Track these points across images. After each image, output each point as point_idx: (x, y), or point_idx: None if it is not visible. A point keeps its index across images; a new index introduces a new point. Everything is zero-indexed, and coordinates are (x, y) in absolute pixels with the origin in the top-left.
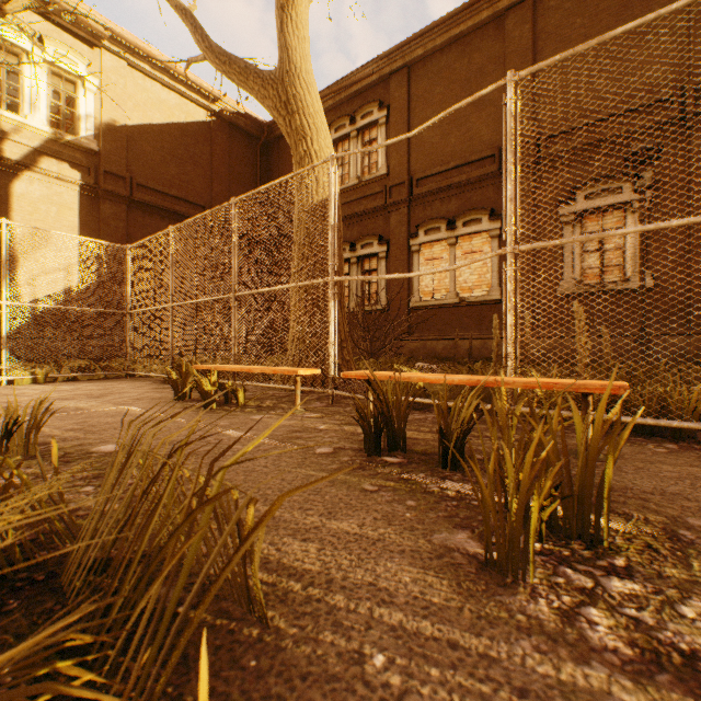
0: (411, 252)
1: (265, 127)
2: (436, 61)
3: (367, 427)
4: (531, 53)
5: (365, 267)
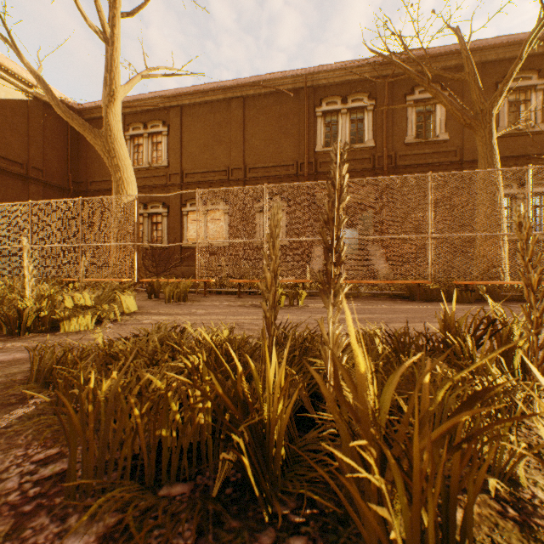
0: (183, 215)
1: (76, 111)
2: (197, 110)
3: (149, 292)
4: (243, 125)
5: (154, 220)
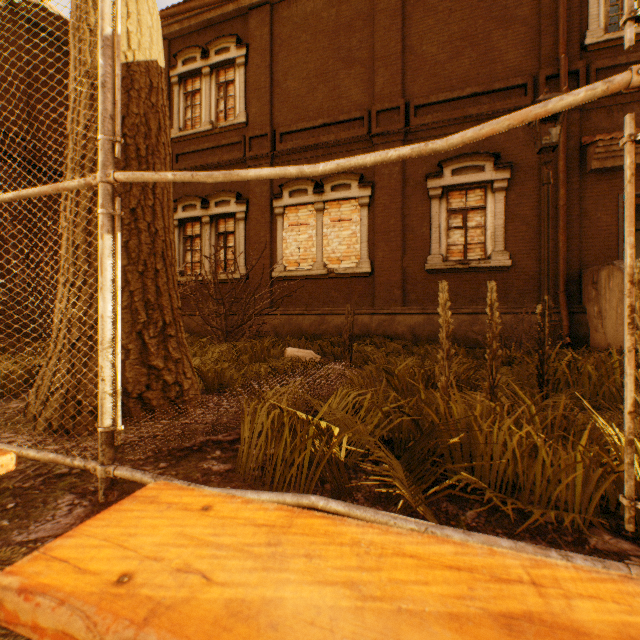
0: (274, 215)
1: None
2: (302, 5)
3: None
4: (401, 16)
5: (220, 229)
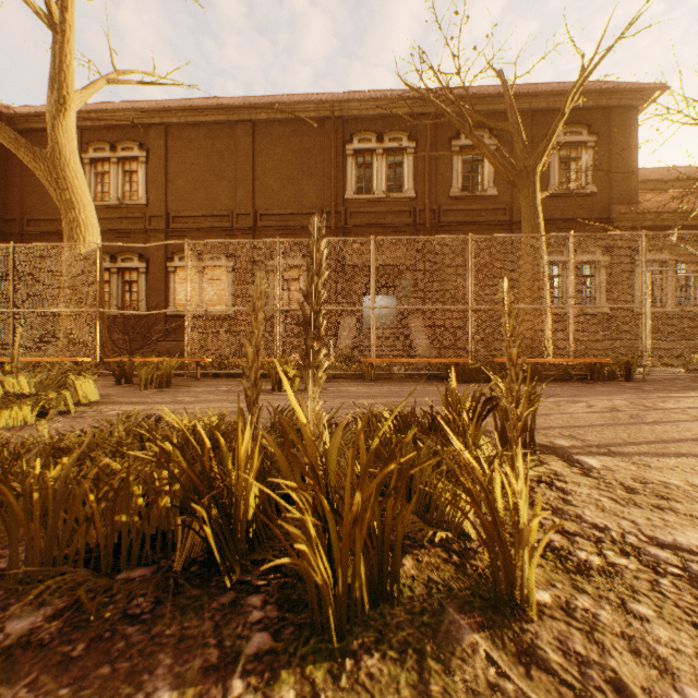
0: (169, 272)
1: (4, 117)
2: (189, 132)
3: (117, 375)
4: (252, 157)
5: (126, 278)
